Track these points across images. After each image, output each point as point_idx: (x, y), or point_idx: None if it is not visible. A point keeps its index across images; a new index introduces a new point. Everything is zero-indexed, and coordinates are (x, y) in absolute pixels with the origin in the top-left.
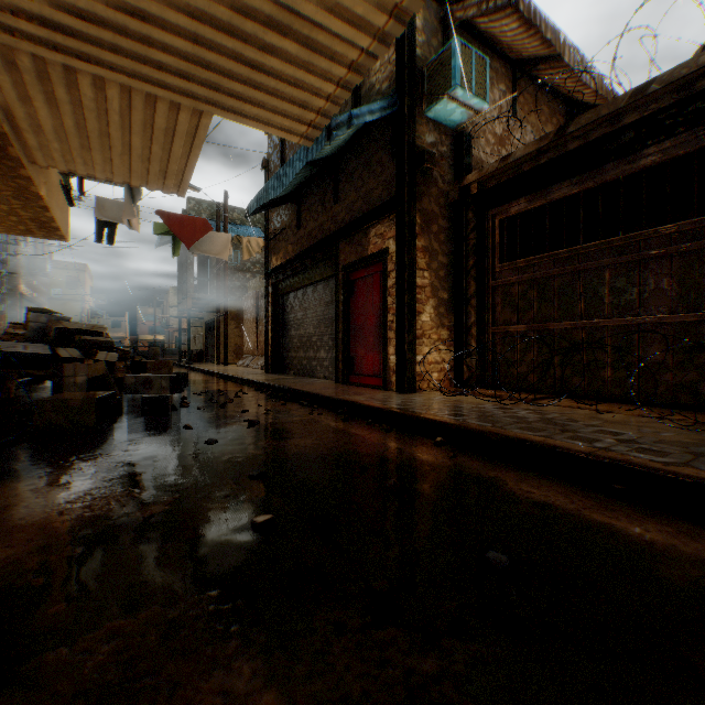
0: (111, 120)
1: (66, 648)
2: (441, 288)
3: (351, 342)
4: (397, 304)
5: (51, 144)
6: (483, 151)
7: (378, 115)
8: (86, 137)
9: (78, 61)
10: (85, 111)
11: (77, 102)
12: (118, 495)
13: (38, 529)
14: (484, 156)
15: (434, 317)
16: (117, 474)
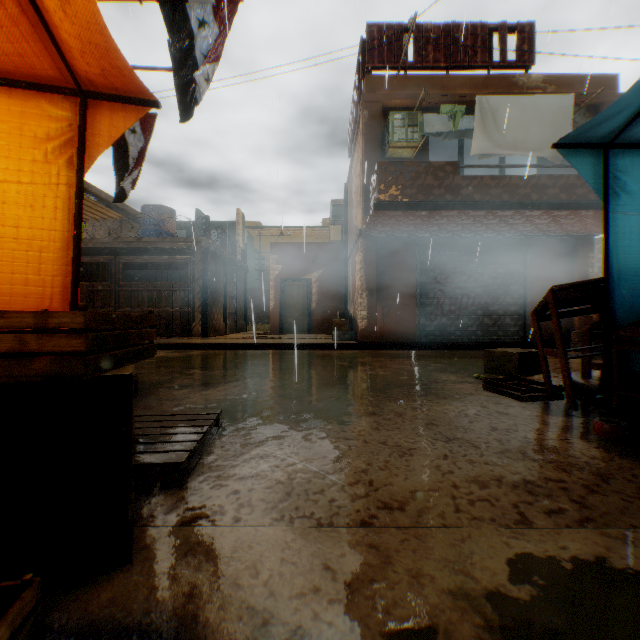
0: None
1: None
2: None
3: None
4: None
5: None
6: None
7: None
8: None
9: None
10: None
11: None
12: None
13: None
14: None
15: None
16: None
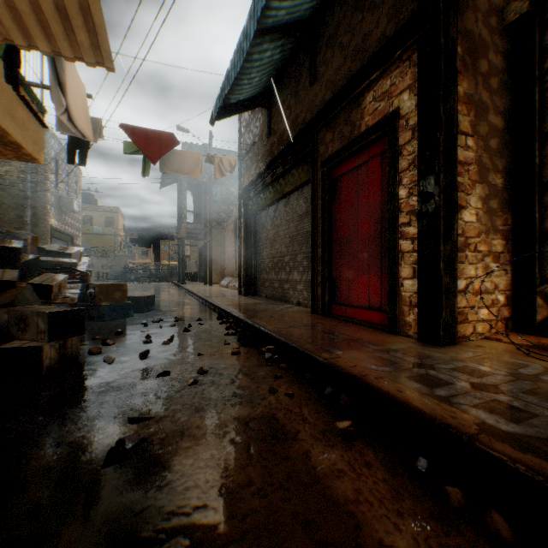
0: None
1: None
2: (491, 167)
3: (334, 260)
4: (419, 194)
5: None
6: None
7: None
8: None
9: None
10: None
11: None
12: None
13: None
14: None
15: (481, 216)
16: None
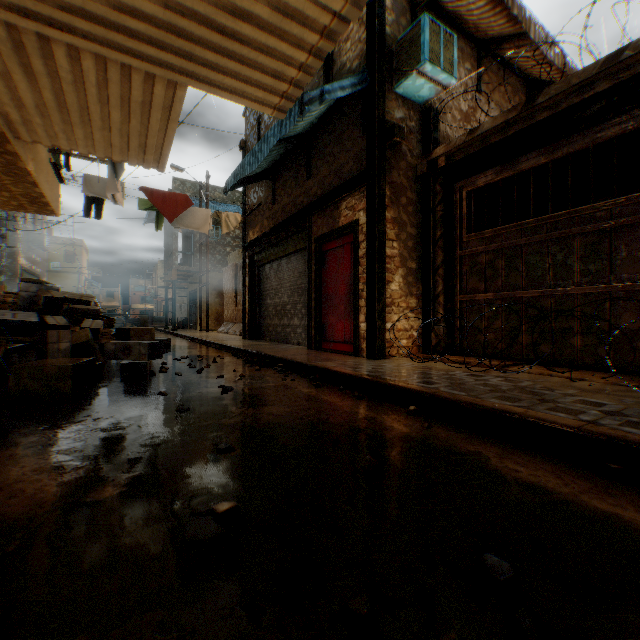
0: (89, 93)
1: None
2: (409, 258)
3: (323, 310)
4: (367, 273)
5: (33, 119)
6: (449, 127)
7: (349, 91)
8: (66, 111)
9: (50, 28)
10: (63, 84)
11: (55, 75)
12: (76, 471)
13: None
14: (450, 132)
15: (403, 286)
16: (81, 446)
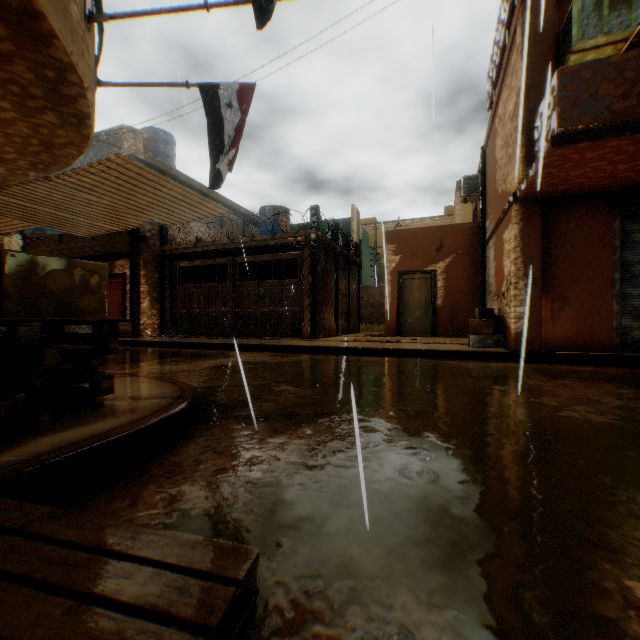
0: None
1: None
2: (153, 292)
3: None
4: (131, 299)
5: None
6: (175, 231)
7: None
8: None
9: None
10: None
11: None
12: None
13: None
14: (176, 234)
15: (150, 305)
16: None
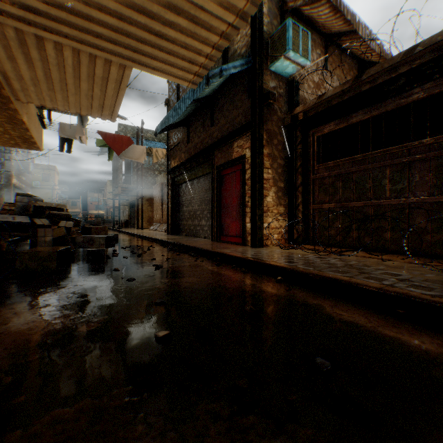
0: (67, 72)
1: (21, 431)
2: (279, 180)
3: (222, 214)
4: (251, 190)
5: (29, 88)
6: (306, 92)
7: (239, 69)
8: (51, 83)
9: (44, 32)
10: (50, 66)
11: (45, 60)
12: (67, 316)
13: (11, 340)
14: (306, 96)
15: (275, 199)
16: (68, 301)
